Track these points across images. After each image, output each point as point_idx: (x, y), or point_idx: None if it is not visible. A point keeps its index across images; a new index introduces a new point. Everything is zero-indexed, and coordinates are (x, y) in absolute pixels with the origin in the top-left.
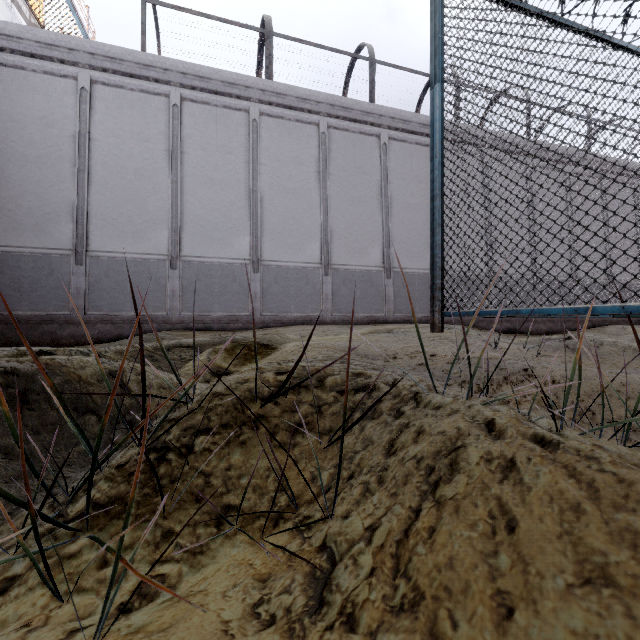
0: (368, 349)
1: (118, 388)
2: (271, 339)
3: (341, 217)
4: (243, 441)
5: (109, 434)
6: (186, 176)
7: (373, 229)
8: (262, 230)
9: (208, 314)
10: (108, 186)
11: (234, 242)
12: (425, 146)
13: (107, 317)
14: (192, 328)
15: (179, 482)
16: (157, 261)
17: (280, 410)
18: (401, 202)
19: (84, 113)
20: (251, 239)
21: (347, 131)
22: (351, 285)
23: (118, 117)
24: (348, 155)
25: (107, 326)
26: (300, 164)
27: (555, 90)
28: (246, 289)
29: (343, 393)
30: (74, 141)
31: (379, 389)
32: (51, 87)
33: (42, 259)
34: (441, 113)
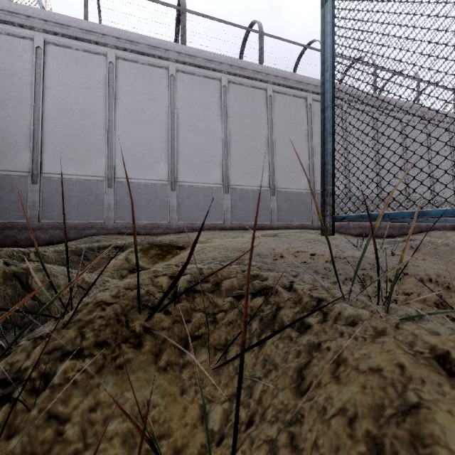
0: (259, 249)
1: (21, 290)
2: (183, 241)
3: (238, 149)
4: (120, 365)
5: (0, 339)
6: (119, 117)
7: (262, 159)
8: (178, 158)
9: (136, 222)
10: (58, 123)
11: (156, 167)
12: (300, 98)
13: (57, 224)
14: (124, 233)
15: (18, 438)
16: (96, 181)
17: (170, 321)
18: (282, 139)
19: (39, 66)
20: (169, 165)
21: (242, 85)
22: (245, 200)
23: (66, 70)
24: (243, 103)
25: (57, 231)
26: (207, 109)
27: (428, 20)
28: (166, 203)
29: (240, 298)
30: (31, 88)
31: (277, 293)
32: (13, 46)
33: (5, 179)
34: (332, 29)
